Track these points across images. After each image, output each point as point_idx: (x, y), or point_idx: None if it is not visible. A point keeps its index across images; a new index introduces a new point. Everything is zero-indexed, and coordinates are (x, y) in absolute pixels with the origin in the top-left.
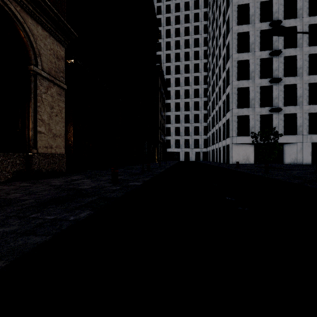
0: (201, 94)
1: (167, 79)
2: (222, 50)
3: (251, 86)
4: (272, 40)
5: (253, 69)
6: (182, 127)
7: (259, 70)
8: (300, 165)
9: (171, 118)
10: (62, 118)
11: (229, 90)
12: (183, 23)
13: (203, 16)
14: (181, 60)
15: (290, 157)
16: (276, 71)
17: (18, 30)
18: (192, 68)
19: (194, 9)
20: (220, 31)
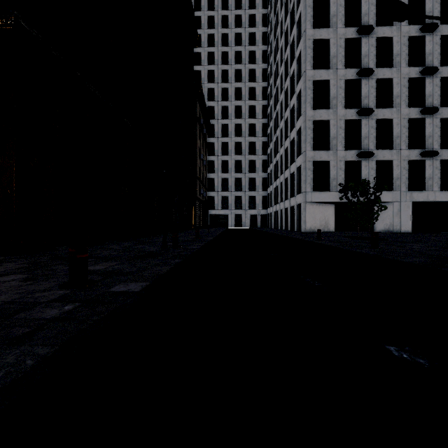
0: (259, 132)
1: (209, 106)
2: (289, 66)
3: (332, 119)
4: (361, 54)
5: (335, 94)
6: (232, 178)
7: (343, 96)
8: (399, 233)
9: (215, 164)
10: None
11: (301, 123)
12: (232, 27)
13: (262, 19)
14: (230, 81)
15: (384, 223)
16: (365, 99)
17: None
18: (246, 93)
19: (249, 8)
20: (287, 40)
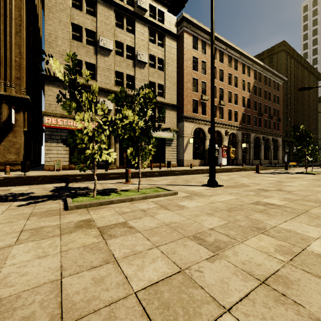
0: None
1: None
2: None
3: None
4: None
5: None
6: None
7: None
8: None
9: None
10: (281, 152)
11: None
12: None
13: None
14: None
15: None
16: None
17: (277, 141)
18: None
19: None
20: None
